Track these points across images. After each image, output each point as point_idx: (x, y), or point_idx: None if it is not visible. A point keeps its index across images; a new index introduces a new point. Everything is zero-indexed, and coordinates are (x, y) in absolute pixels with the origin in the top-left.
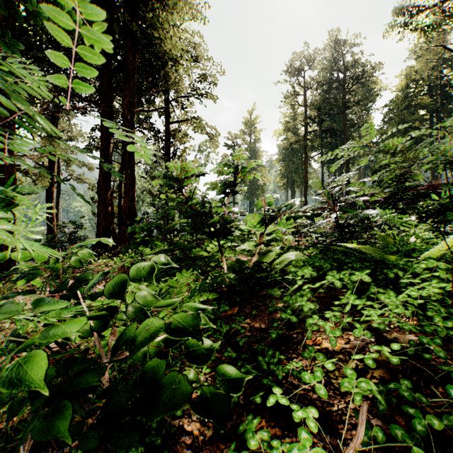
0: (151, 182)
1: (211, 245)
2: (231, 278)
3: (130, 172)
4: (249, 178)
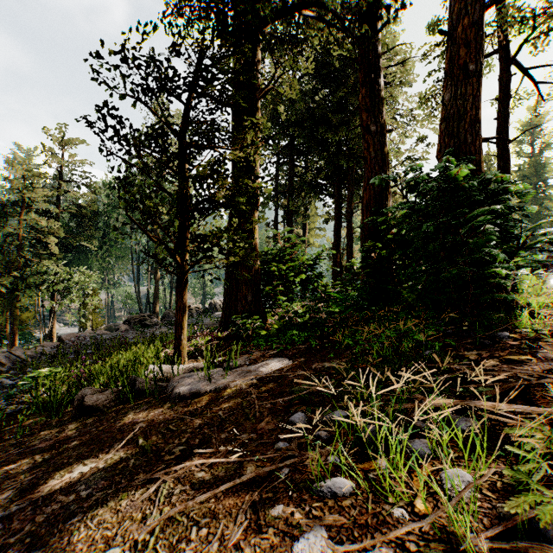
0: None
1: None
2: None
3: (350, 244)
4: None
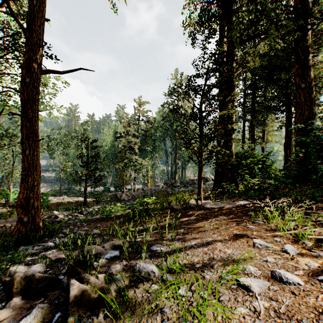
0: None
1: None
2: None
3: None
4: None
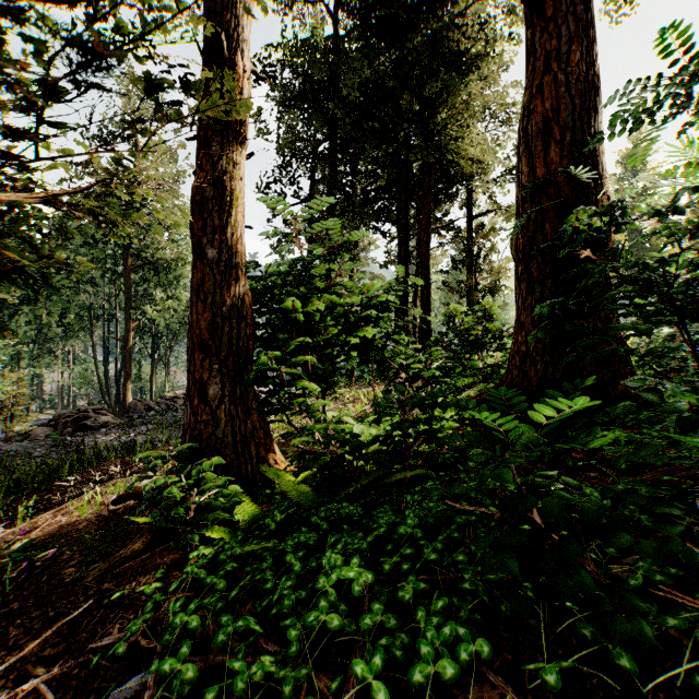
0: (449, 293)
1: (490, 359)
2: (477, 369)
3: (426, 292)
4: (494, 312)
